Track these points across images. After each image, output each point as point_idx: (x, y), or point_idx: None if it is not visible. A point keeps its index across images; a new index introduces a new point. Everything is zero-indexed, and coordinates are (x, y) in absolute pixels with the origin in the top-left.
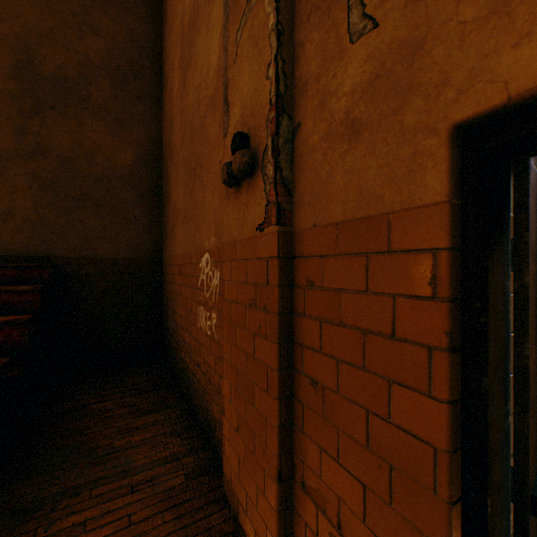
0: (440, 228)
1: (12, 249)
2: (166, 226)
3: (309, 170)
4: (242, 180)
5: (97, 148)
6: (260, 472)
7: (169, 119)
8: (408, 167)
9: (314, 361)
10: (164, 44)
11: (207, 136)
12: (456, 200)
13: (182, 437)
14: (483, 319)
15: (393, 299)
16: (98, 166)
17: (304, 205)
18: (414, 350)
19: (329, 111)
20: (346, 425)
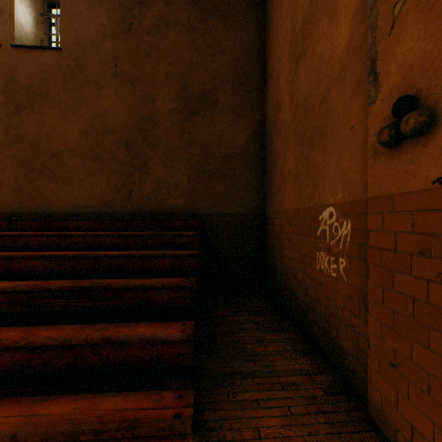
0: None
1: (177, 208)
2: (270, 187)
3: None
4: (403, 139)
5: (222, 135)
6: (440, 413)
7: (275, 103)
8: None
9: None
10: (268, 46)
11: (331, 108)
12: None
13: (306, 357)
14: None
15: None
16: (223, 148)
17: None
18: None
19: None
20: None
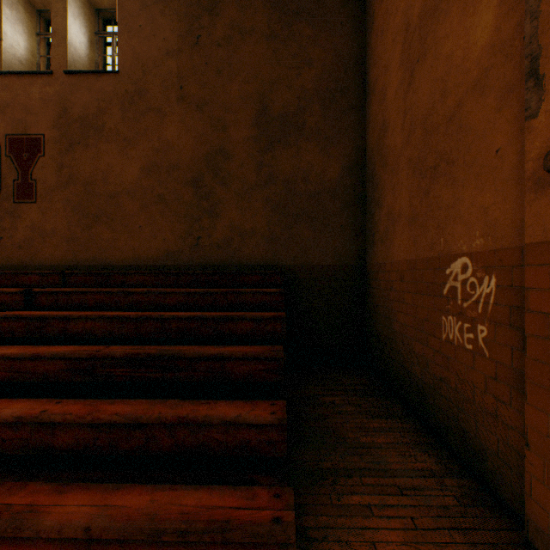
0: None
1: (254, 260)
2: (372, 232)
3: None
4: None
5: (310, 168)
6: None
7: (379, 124)
8: None
9: None
10: (369, 51)
11: (464, 126)
12: None
13: (429, 453)
14: None
15: None
16: (311, 183)
17: None
18: None
19: None
20: None
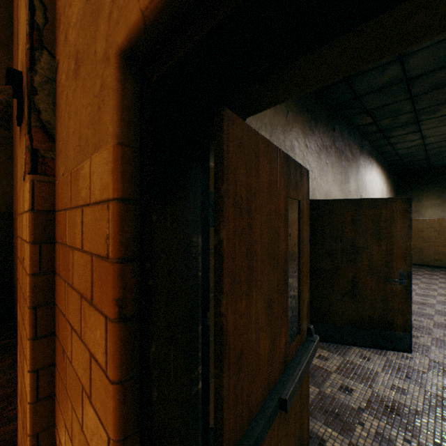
0: (111, 175)
1: None
2: (14, 178)
3: (61, 113)
4: (20, 124)
5: None
6: None
7: (15, 67)
8: (98, 104)
9: (63, 326)
10: None
11: None
12: (131, 143)
13: None
14: (151, 282)
15: (93, 258)
16: None
17: (60, 153)
18: (101, 319)
19: (68, 45)
20: (75, 402)
